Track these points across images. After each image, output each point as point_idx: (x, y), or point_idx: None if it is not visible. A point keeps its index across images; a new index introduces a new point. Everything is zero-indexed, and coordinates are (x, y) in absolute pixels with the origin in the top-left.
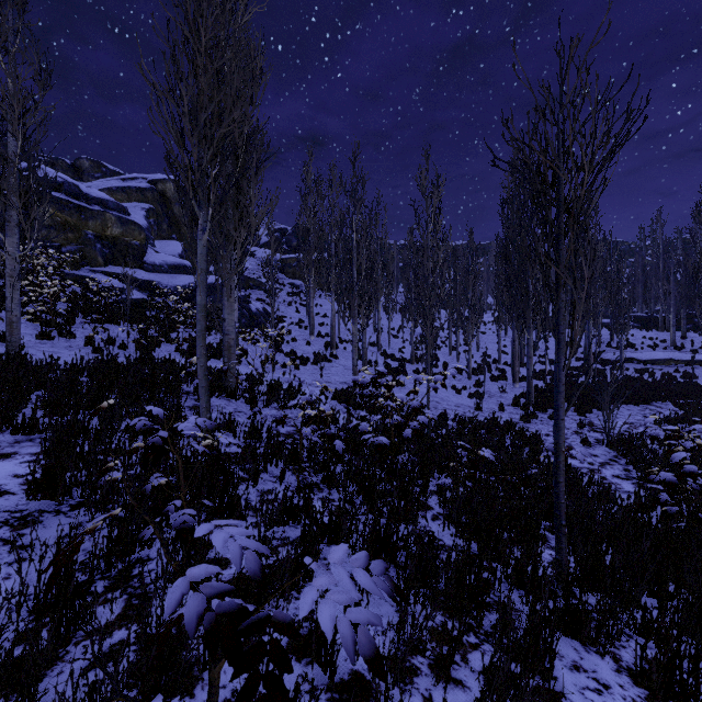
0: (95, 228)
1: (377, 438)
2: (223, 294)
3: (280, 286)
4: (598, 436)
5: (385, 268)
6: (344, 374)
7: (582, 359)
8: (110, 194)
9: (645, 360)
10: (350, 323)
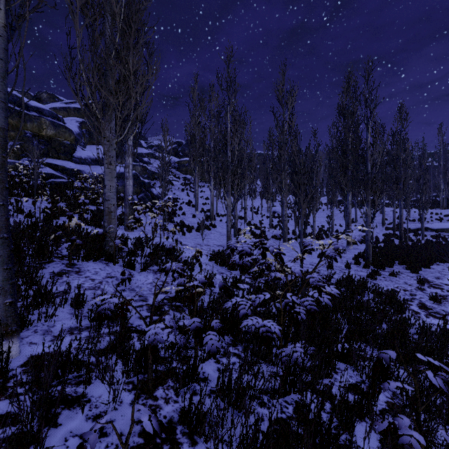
0: (33, 129)
1: (263, 322)
2: (103, 161)
3: (168, 168)
4: (439, 292)
5: (249, 163)
6: (220, 239)
7: (390, 228)
8: (55, 112)
9: (436, 229)
10: (224, 203)
